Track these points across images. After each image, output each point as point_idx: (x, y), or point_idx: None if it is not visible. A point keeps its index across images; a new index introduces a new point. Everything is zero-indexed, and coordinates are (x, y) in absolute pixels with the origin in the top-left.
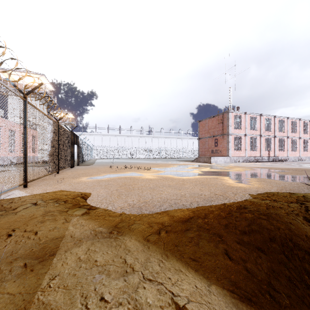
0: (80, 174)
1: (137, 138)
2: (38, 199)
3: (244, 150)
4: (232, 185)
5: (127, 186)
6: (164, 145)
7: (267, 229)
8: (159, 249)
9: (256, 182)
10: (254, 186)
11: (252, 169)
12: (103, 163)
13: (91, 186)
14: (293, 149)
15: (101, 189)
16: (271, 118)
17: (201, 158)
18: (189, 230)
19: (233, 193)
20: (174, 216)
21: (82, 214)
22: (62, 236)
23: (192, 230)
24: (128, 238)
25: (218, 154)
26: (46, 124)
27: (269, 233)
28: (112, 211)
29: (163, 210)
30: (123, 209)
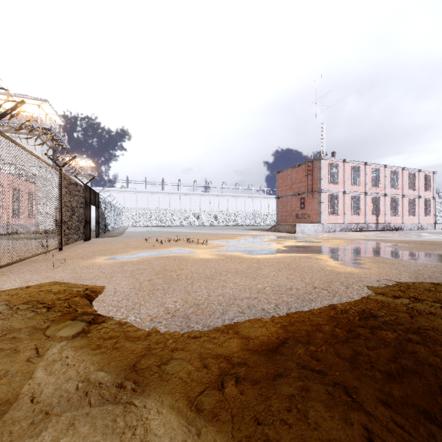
0: (96, 252)
1: (188, 196)
2: (1, 302)
3: (342, 214)
4: (337, 269)
5: (168, 272)
6: (227, 207)
7: (430, 366)
8: (223, 438)
9: (372, 265)
10: (371, 272)
11: (358, 243)
12: (136, 233)
13: (108, 274)
14: (411, 213)
15: (123, 279)
16: (380, 169)
17: (281, 225)
18: (284, 378)
19: (343, 284)
20: (249, 339)
21: (73, 335)
22: (12, 399)
23: (289, 376)
24: (154, 403)
25: (306, 220)
26: (51, 175)
27: (435, 376)
28: (134, 327)
29: (229, 322)
30: (155, 322)
